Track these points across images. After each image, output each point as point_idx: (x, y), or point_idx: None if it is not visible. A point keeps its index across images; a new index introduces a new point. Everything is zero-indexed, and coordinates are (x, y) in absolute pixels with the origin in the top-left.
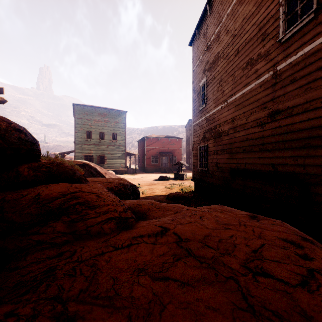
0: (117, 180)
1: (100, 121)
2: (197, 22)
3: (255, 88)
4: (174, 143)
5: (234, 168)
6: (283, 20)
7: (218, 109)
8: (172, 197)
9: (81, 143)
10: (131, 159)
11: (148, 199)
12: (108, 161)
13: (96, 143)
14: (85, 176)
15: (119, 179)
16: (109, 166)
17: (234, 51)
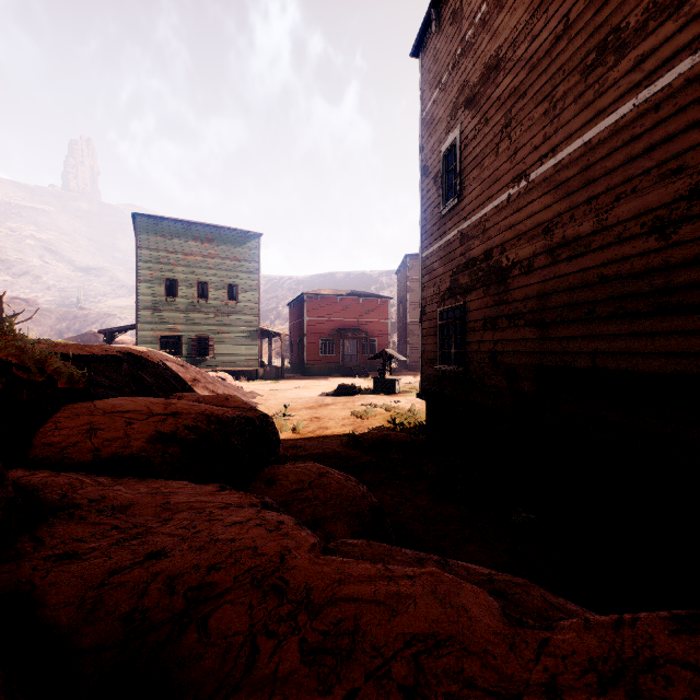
0: (204, 406)
1: (198, 254)
2: None
3: (636, 115)
4: (372, 308)
5: (554, 366)
6: None
7: (497, 204)
8: (371, 445)
9: (152, 306)
10: (274, 346)
11: (306, 449)
12: (217, 350)
13: (189, 306)
14: (97, 393)
15: (222, 399)
16: (221, 362)
17: (554, 27)
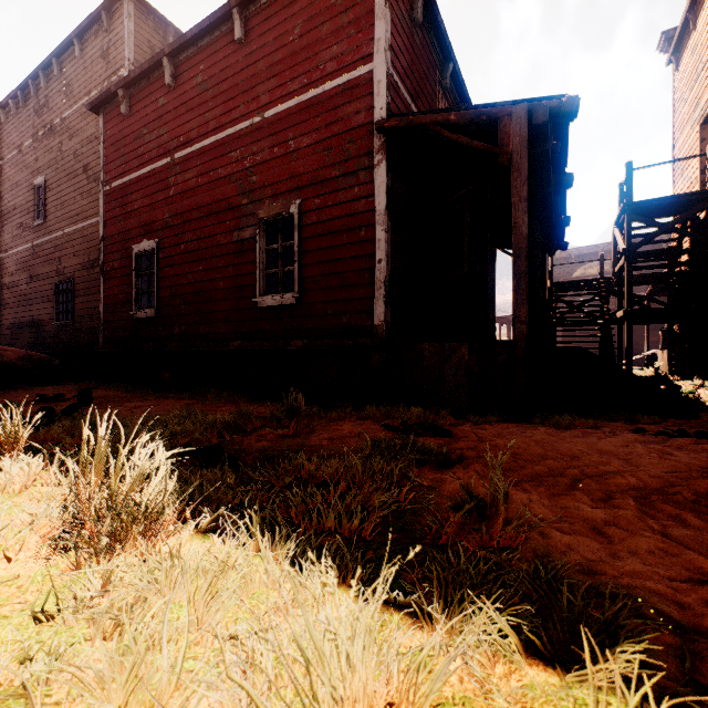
0: None
1: None
2: None
3: (25, 251)
4: None
5: (13, 323)
6: (36, 210)
7: (1, 257)
8: None
9: None
10: None
11: None
12: None
13: None
14: None
15: None
16: None
17: (13, 205)
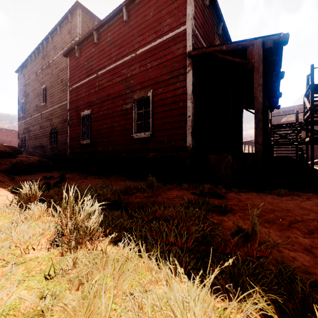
0: None
1: None
2: (20, 66)
3: (38, 116)
4: (10, 134)
5: (34, 146)
6: (42, 99)
7: (29, 119)
8: None
9: None
10: None
11: None
12: None
13: None
14: None
15: None
16: None
17: (34, 97)
